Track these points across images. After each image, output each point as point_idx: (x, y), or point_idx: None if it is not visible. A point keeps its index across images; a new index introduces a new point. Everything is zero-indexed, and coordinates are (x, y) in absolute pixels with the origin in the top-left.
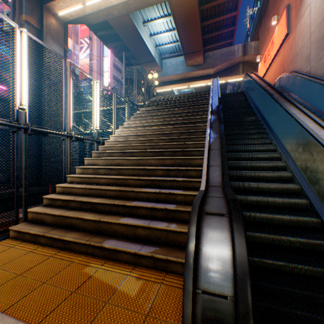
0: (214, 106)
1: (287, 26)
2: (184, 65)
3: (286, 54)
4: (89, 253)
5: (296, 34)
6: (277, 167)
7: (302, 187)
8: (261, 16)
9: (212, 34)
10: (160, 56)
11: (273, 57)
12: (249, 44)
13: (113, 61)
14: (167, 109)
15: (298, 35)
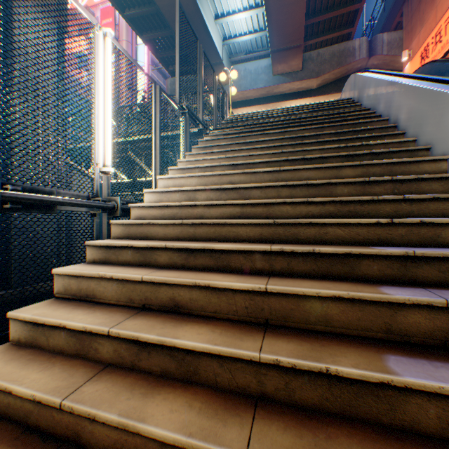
0: None
1: None
2: (268, 72)
3: None
4: None
5: None
6: None
7: None
8: None
9: (321, 17)
10: (229, 59)
11: None
12: (379, 37)
13: (151, 75)
14: (274, 130)
15: None
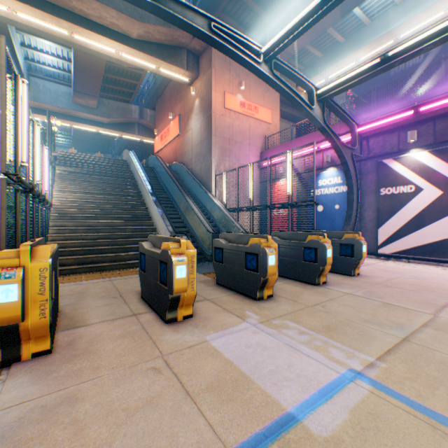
0: (150, 189)
1: (180, 129)
2: (69, 98)
3: (179, 147)
4: (119, 269)
5: (185, 139)
6: (183, 226)
7: (193, 234)
8: (158, 95)
9: (112, 86)
10: (29, 71)
11: (170, 142)
12: (146, 110)
13: None
14: (96, 175)
15: (187, 142)
